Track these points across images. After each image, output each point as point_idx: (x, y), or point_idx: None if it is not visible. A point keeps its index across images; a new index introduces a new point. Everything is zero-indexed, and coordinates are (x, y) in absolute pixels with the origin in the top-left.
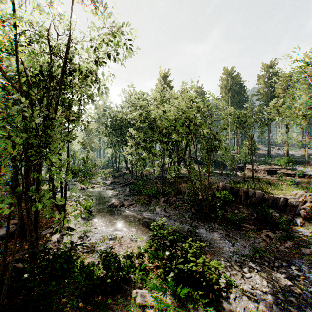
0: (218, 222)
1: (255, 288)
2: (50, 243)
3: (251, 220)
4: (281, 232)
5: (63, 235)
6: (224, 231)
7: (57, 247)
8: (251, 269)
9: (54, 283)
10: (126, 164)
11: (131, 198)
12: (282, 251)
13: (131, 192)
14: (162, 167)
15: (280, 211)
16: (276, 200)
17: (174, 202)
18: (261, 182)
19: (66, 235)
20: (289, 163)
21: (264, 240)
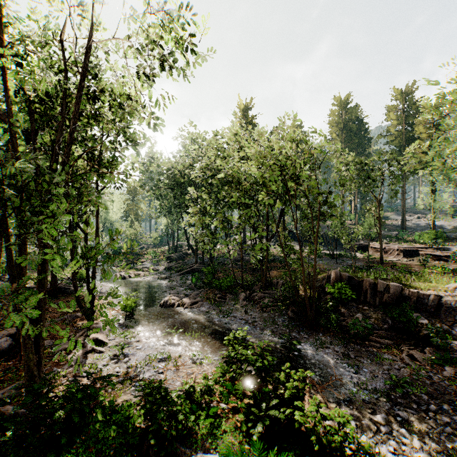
0: (330, 332)
1: (401, 452)
2: (65, 367)
3: (383, 329)
4: (433, 351)
5: (87, 353)
6: (340, 348)
7: (75, 373)
8: (390, 417)
9: (52, 454)
10: (188, 241)
11: (195, 292)
12: (439, 384)
13: (196, 283)
14: (241, 245)
15: (429, 316)
16: (422, 298)
17: (261, 300)
18: (394, 269)
19: (91, 352)
20: (437, 240)
21: (408, 364)
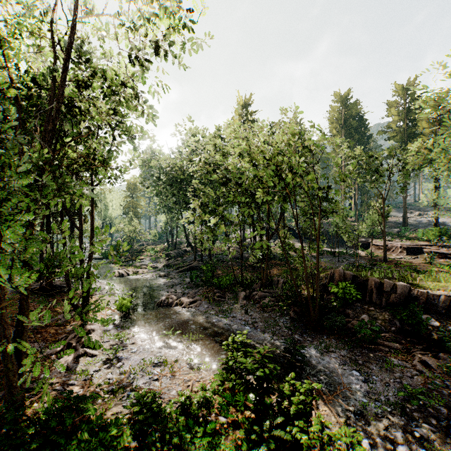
0: (334, 334)
1: None
2: (54, 373)
3: (391, 332)
4: (448, 357)
5: (78, 357)
6: (346, 353)
7: (63, 381)
8: (407, 434)
9: None
10: (187, 238)
11: (194, 290)
12: None
13: (194, 281)
14: (241, 243)
15: (440, 317)
16: (431, 299)
17: (261, 299)
18: (399, 267)
19: (84, 355)
20: (442, 237)
21: (421, 371)
